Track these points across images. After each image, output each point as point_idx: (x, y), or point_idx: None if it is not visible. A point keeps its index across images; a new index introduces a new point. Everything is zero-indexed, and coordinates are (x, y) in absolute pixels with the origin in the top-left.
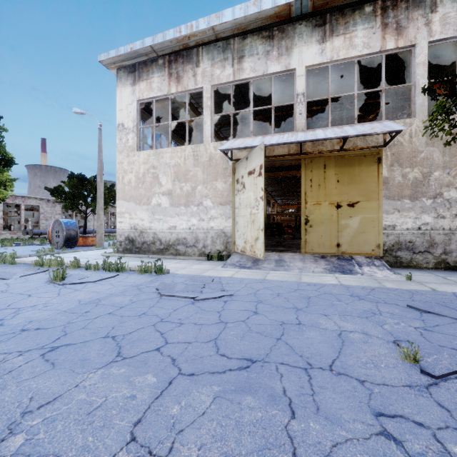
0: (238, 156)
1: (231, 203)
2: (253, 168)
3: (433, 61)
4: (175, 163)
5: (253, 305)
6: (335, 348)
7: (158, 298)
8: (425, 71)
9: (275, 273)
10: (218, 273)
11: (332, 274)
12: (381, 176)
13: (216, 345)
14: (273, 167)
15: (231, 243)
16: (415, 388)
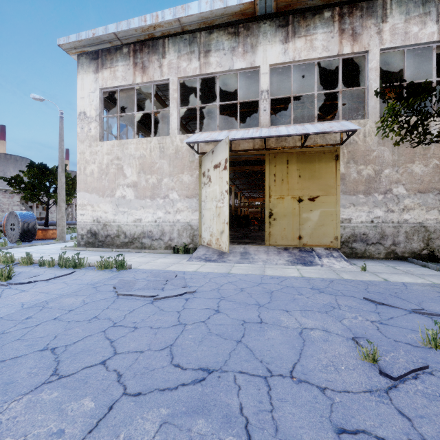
0: (204, 150)
1: (198, 196)
2: (218, 162)
3: (383, 68)
4: (140, 154)
5: (215, 302)
6: (296, 349)
7: (114, 298)
8: (377, 76)
9: (240, 266)
10: (183, 267)
11: (294, 266)
12: (339, 172)
13: (170, 354)
14: (239, 161)
15: (198, 236)
16: (376, 393)
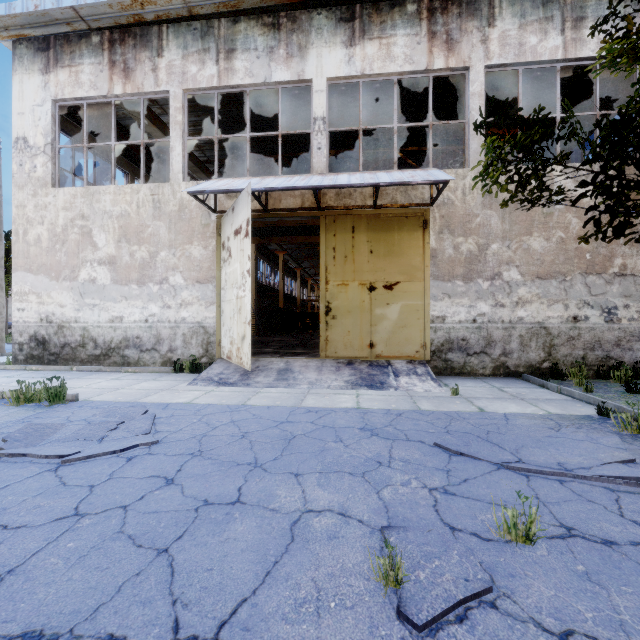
0: (225, 207)
1: (215, 280)
2: (239, 225)
3: (497, 101)
4: (121, 211)
5: (178, 463)
6: (266, 563)
7: None
8: (482, 106)
9: (269, 393)
10: (173, 396)
11: (355, 390)
12: (428, 246)
13: None
14: (284, 228)
15: (215, 345)
16: None
